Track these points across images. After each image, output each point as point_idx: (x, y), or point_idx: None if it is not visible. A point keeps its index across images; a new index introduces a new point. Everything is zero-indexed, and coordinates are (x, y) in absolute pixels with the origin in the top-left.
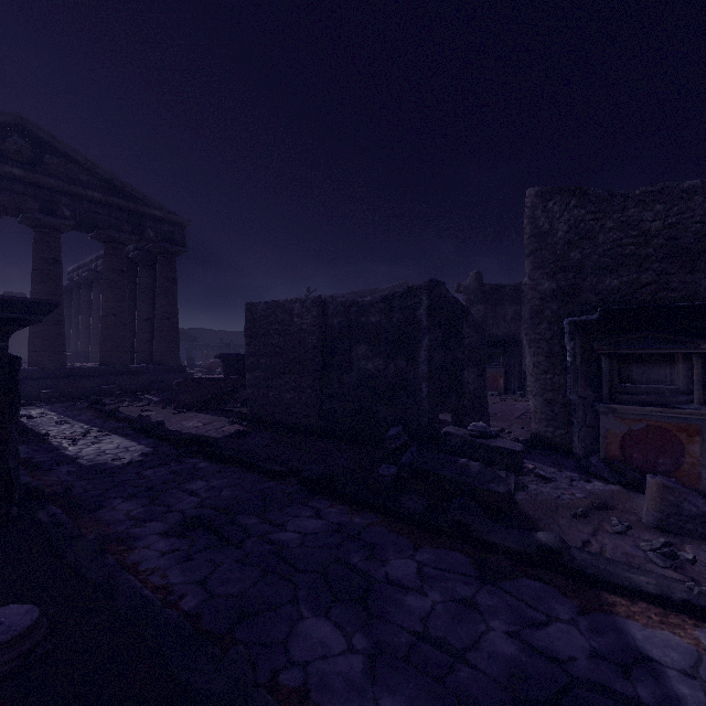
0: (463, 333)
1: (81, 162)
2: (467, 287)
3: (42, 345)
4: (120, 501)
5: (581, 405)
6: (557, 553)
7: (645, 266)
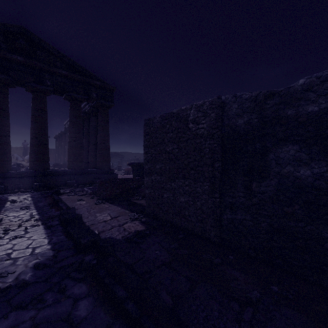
0: None
1: (56, 54)
2: None
3: (35, 158)
4: None
5: None
6: None
7: None
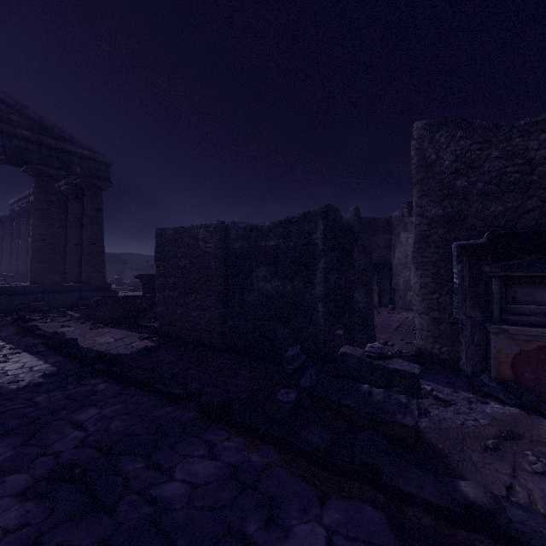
0: (354, 256)
1: (10, 103)
2: (347, 220)
3: None
4: None
5: (469, 324)
6: (490, 514)
7: (530, 193)
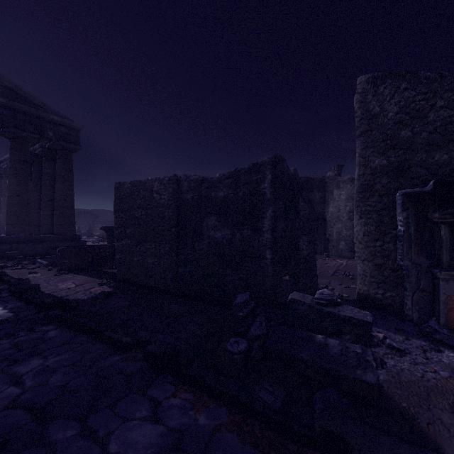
0: (299, 206)
1: None
2: None
3: None
4: None
5: (415, 270)
6: None
7: None
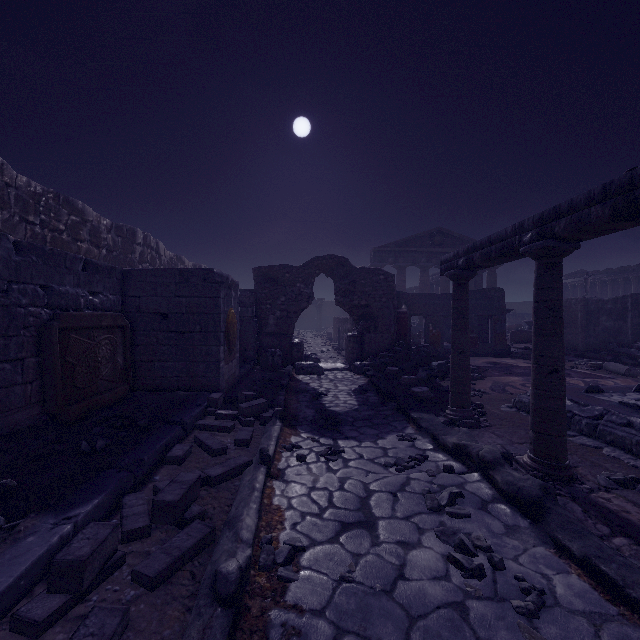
0: None
1: (457, 237)
2: None
3: None
4: None
5: None
6: None
7: None
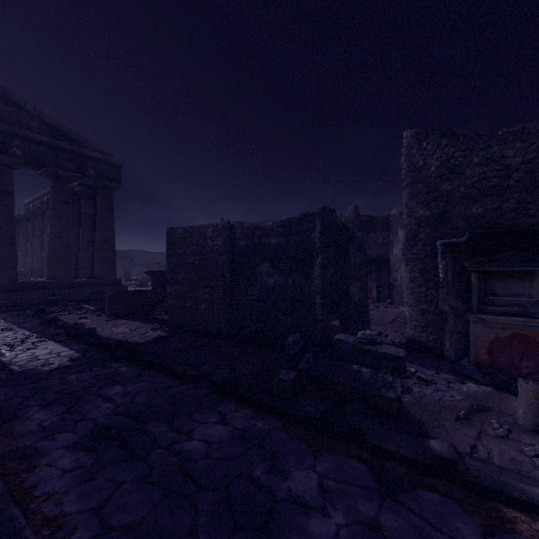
0: (350, 253)
1: (30, 111)
2: (347, 218)
3: None
4: (37, 409)
5: (452, 315)
6: (452, 463)
7: (507, 196)
